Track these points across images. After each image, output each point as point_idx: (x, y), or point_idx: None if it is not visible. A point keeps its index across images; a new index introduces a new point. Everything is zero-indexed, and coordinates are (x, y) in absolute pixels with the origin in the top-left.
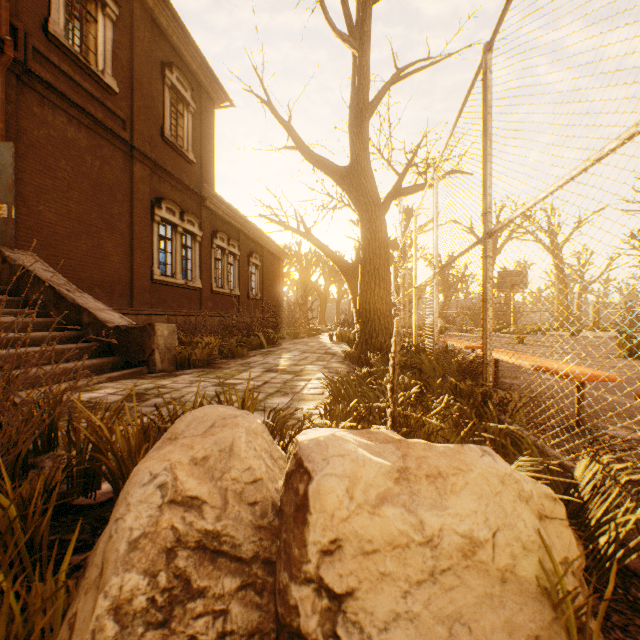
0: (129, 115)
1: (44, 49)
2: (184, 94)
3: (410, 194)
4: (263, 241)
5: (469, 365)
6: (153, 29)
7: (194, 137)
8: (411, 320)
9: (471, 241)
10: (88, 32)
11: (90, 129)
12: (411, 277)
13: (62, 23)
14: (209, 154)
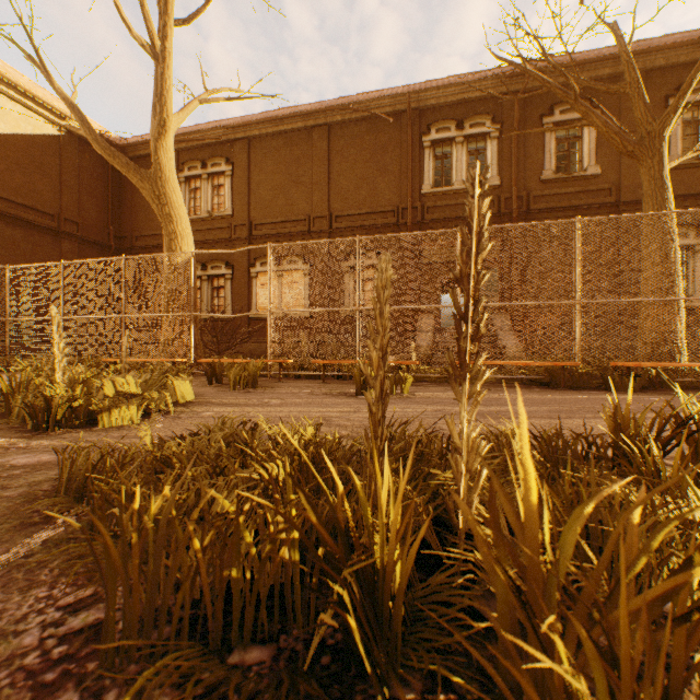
0: (616, 179)
1: (538, 193)
2: None
3: None
4: None
5: (583, 376)
6: (650, 78)
7: None
8: None
9: None
10: (578, 147)
11: (574, 216)
12: None
13: (553, 165)
14: None
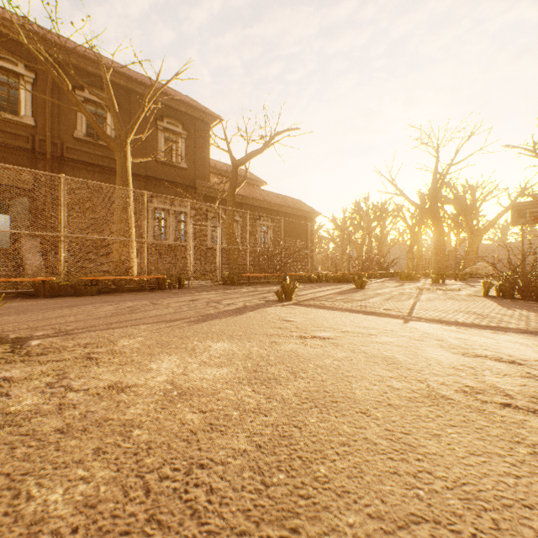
0: None
1: (73, 146)
2: (175, 129)
3: (245, 162)
4: (274, 207)
5: (63, 287)
6: None
7: (188, 152)
8: (445, 267)
9: (534, 165)
10: (105, 125)
11: (102, 173)
12: (470, 219)
13: (85, 129)
14: (204, 159)
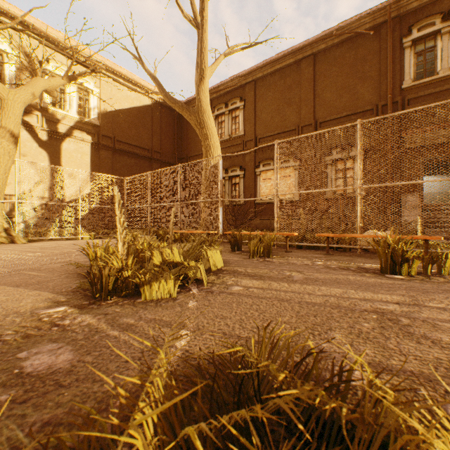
0: None
1: None
2: None
3: None
4: None
5: None
6: None
7: None
8: None
9: None
10: None
11: None
12: None
13: None
14: None
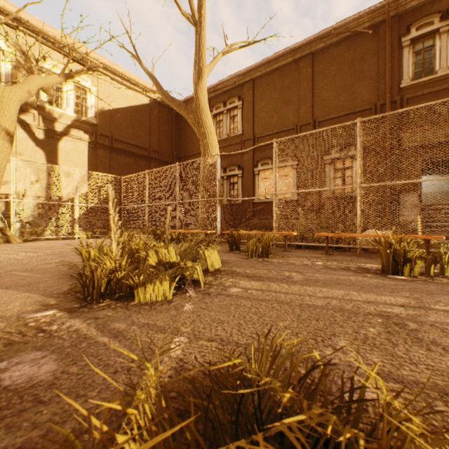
0: None
1: None
2: None
3: None
4: None
5: None
6: None
7: None
8: None
9: None
10: None
11: None
12: None
13: None
14: None
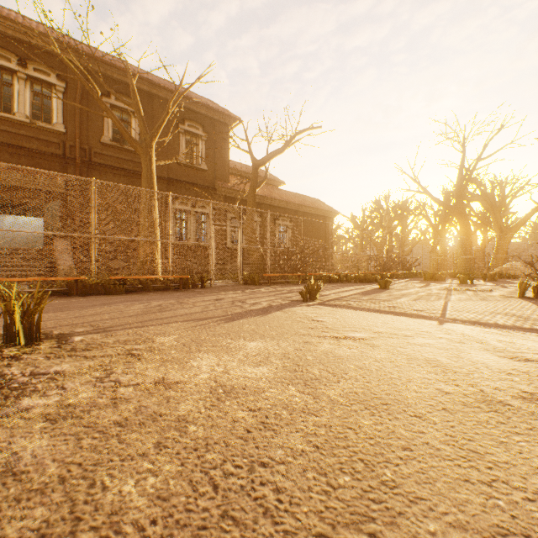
0: None
1: (100, 151)
2: (196, 132)
3: (266, 162)
4: (292, 206)
5: (94, 286)
6: None
7: (208, 154)
8: (472, 266)
9: None
10: (129, 129)
11: (126, 176)
12: (499, 216)
13: (111, 134)
14: (223, 160)
